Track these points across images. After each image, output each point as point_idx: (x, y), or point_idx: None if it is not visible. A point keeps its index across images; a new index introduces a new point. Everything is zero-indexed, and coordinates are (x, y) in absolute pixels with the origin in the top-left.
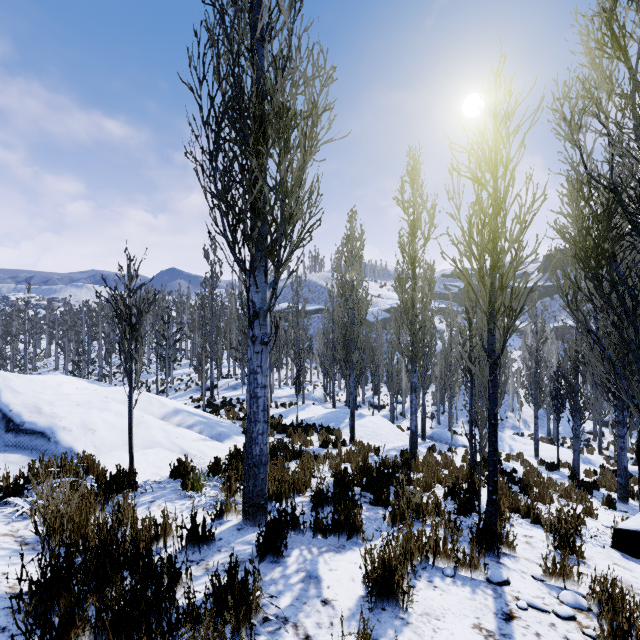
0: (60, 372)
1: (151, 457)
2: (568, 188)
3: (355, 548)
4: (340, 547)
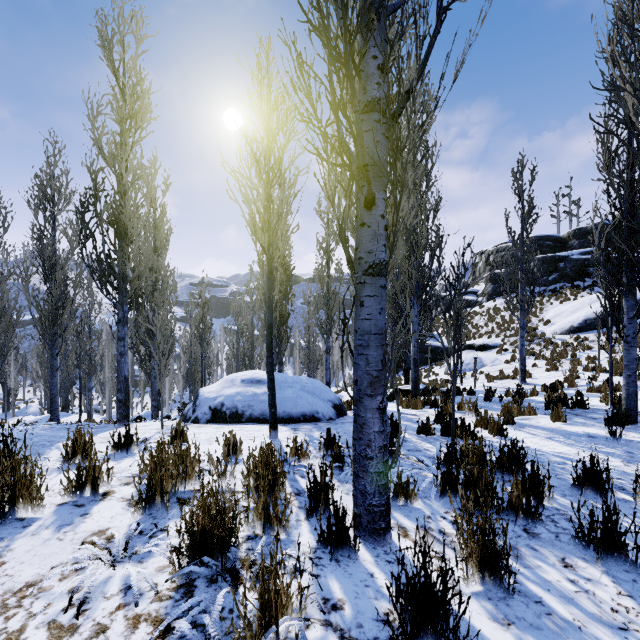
0: None
1: None
2: None
3: None
4: None
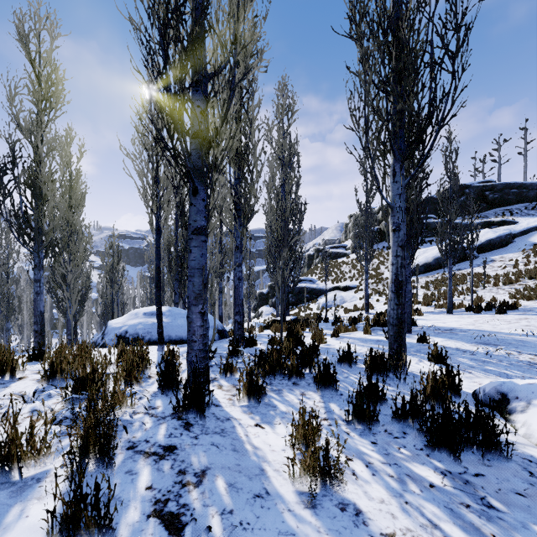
0: None
1: None
2: None
3: None
4: None
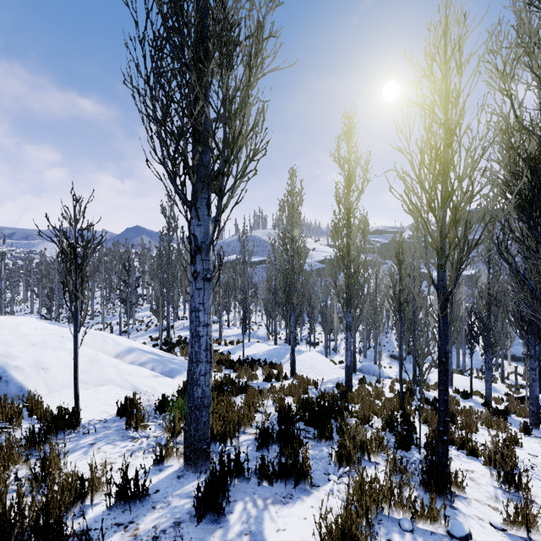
0: (35, 315)
1: (101, 394)
2: (500, 136)
3: (303, 497)
4: (287, 497)
